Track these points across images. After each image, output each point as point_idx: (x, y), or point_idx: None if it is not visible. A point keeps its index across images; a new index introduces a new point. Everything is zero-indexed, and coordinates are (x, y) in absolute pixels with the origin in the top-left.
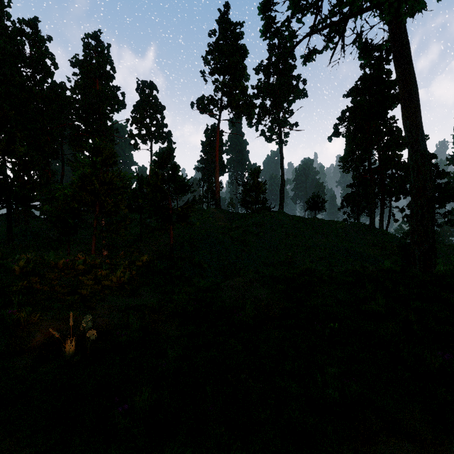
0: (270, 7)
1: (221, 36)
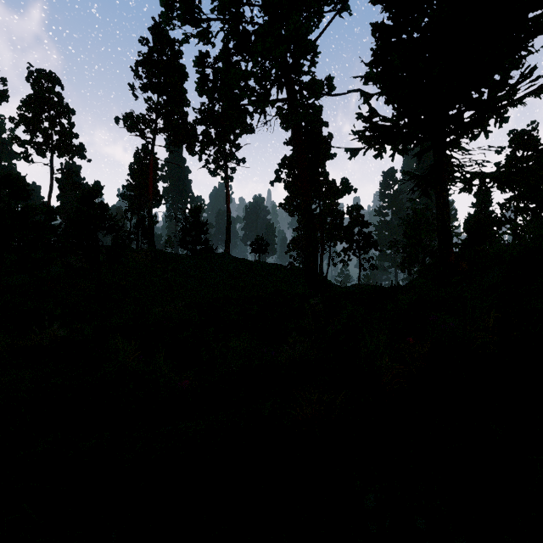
0: (205, 64)
1: (156, 49)
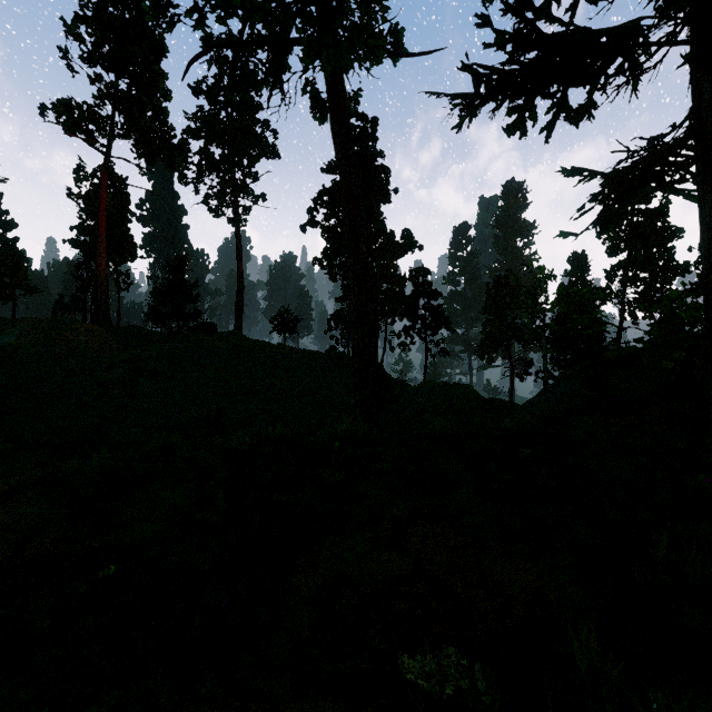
0: None
1: None
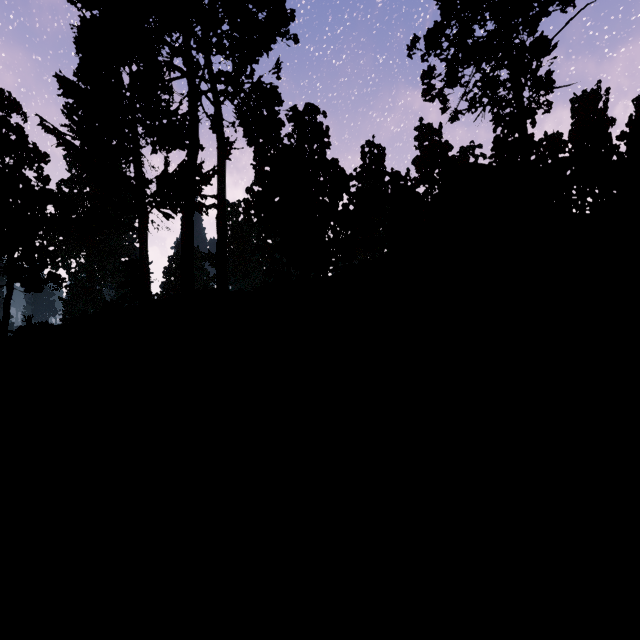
0: None
1: None
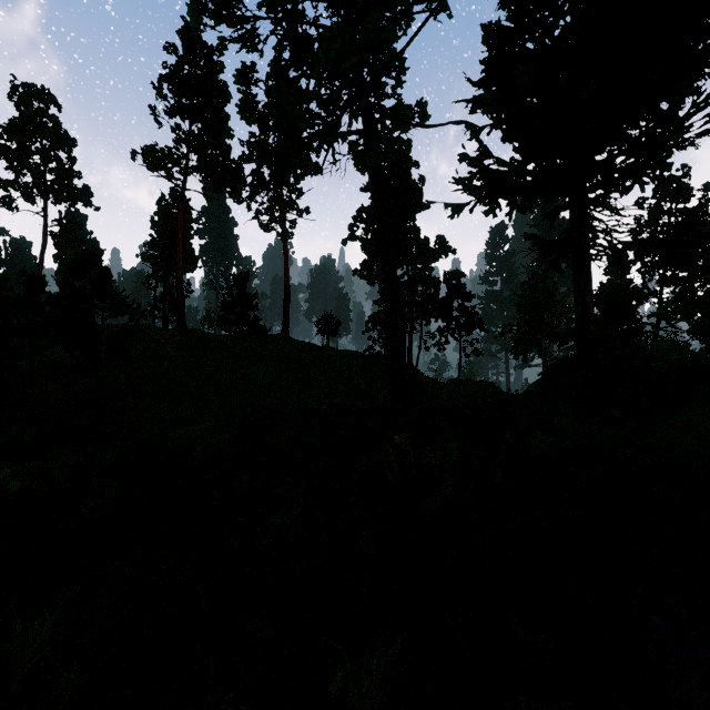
0: (250, 81)
1: (187, 59)
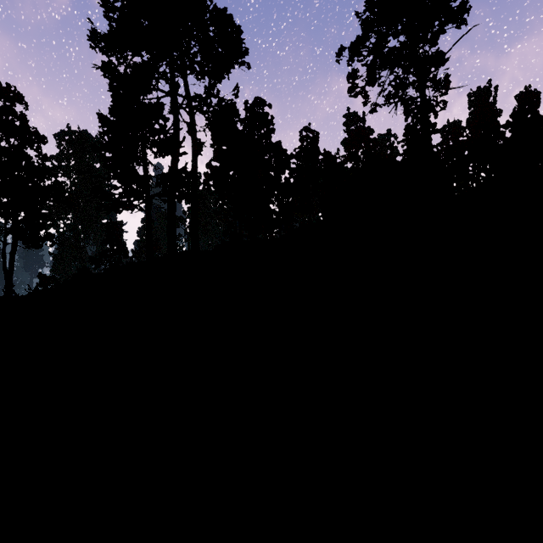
0: None
1: None
